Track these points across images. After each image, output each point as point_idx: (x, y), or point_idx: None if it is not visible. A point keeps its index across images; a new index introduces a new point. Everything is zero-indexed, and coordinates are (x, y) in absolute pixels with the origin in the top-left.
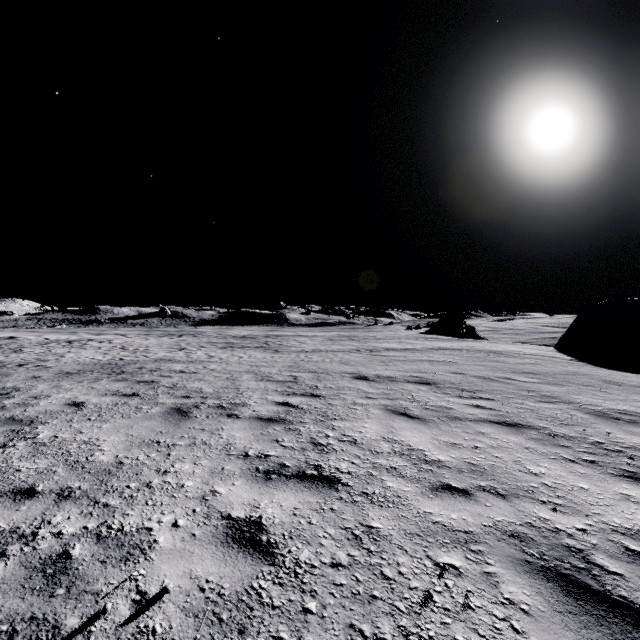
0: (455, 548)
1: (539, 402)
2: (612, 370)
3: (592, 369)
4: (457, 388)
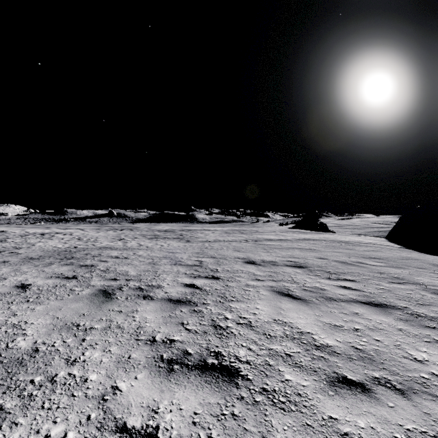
0: None
1: (392, 283)
2: (433, 255)
3: (419, 255)
4: (324, 271)
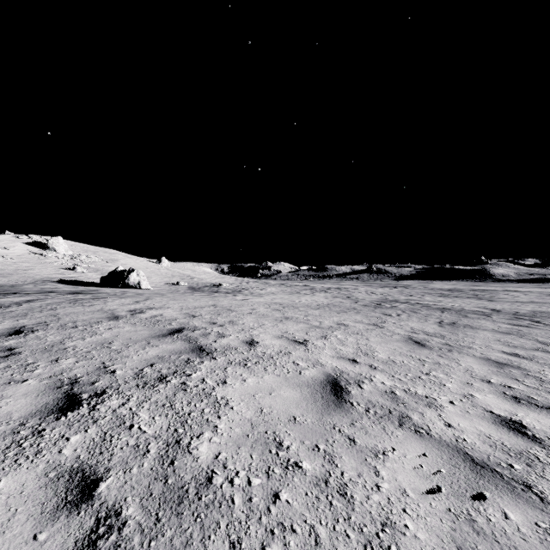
0: None
1: None
2: None
3: None
4: None
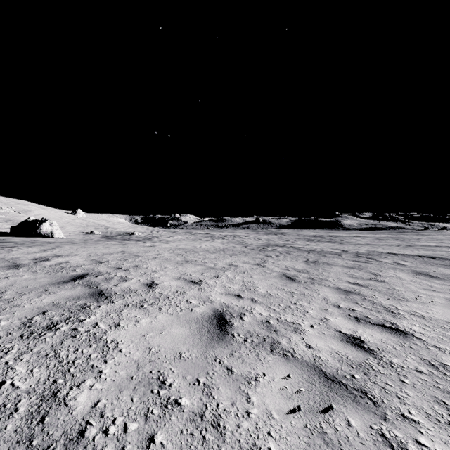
0: (398, 269)
1: None
2: None
3: None
4: (447, 259)
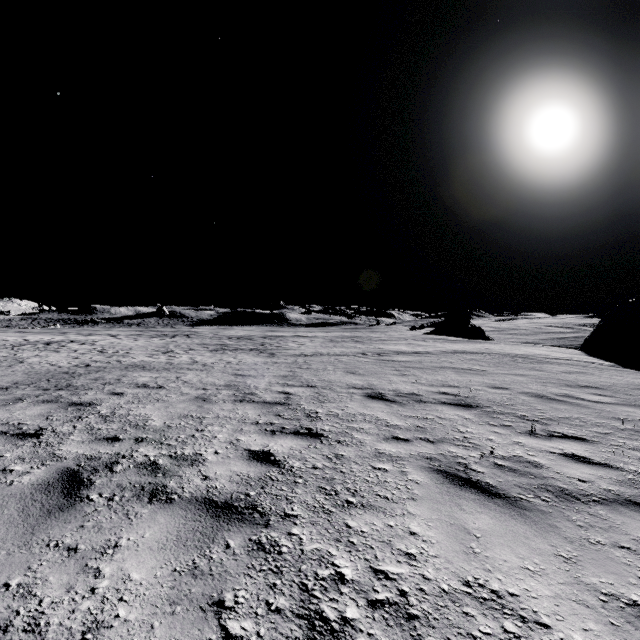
0: None
1: None
2: None
3: None
4: (514, 414)
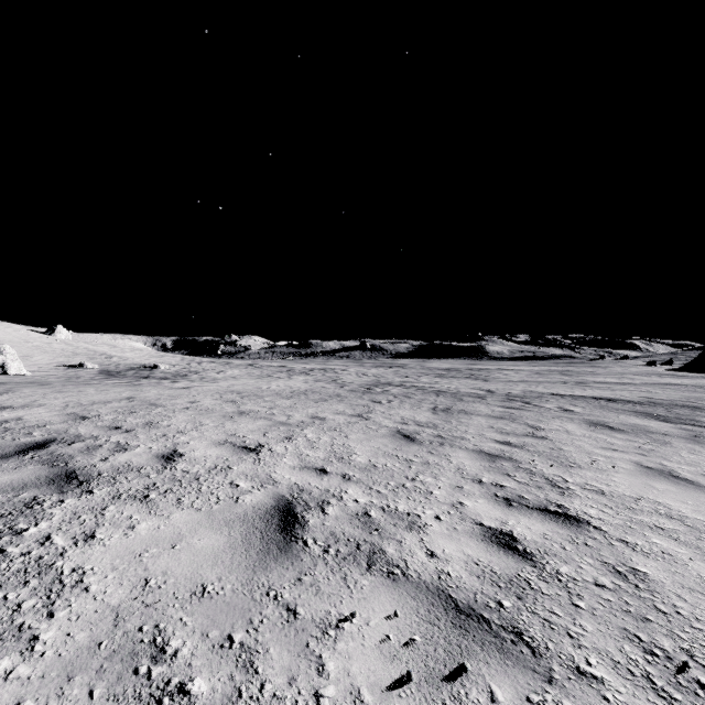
0: (566, 418)
1: (684, 410)
2: None
3: None
4: (630, 403)
